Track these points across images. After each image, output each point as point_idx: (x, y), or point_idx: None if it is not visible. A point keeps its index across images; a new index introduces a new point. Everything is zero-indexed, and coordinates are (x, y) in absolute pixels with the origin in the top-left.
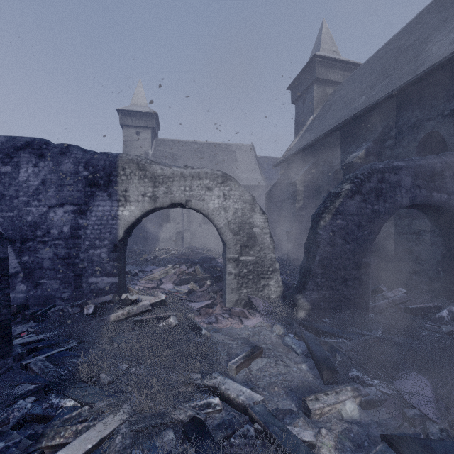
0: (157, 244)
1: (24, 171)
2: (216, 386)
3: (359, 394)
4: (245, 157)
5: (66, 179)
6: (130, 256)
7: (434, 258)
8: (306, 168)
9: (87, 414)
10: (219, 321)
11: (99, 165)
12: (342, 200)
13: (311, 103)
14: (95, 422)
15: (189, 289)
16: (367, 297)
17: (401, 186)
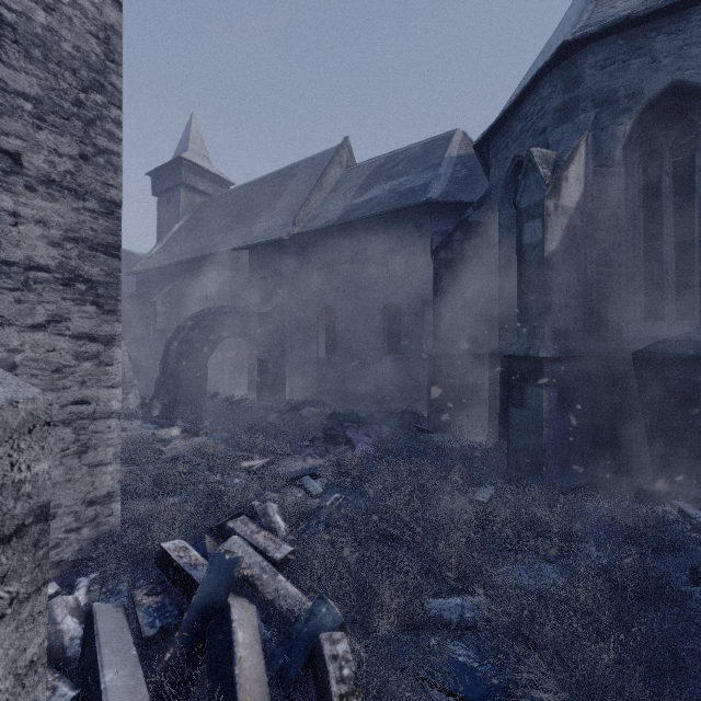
0: None
1: None
2: None
3: (181, 427)
4: None
5: None
6: None
7: (256, 371)
8: (169, 288)
9: None
10: None
11: None
12: (186, 332)
13: (178, 207)
14: None
15: None
16: (205, 397)
17: (226, 324)
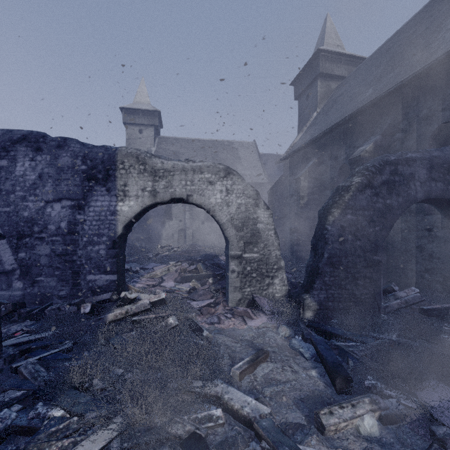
0: (160, 241)
1: (21, 165)
2: (218, 396)
3: (378, 407)
4: (247, 154)
5: (63, 173)
6: (132, 253)
7: (448, 256)
8: (311, 164)
9: (76, 427)
10: (221, 321)
11: (97, 159)
12: (352, 194)
13: (315, 98)
14: (83, 437)
15: (191, 287)
16: (379, 297)
17: (415, 179)
